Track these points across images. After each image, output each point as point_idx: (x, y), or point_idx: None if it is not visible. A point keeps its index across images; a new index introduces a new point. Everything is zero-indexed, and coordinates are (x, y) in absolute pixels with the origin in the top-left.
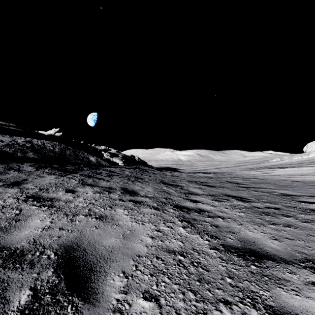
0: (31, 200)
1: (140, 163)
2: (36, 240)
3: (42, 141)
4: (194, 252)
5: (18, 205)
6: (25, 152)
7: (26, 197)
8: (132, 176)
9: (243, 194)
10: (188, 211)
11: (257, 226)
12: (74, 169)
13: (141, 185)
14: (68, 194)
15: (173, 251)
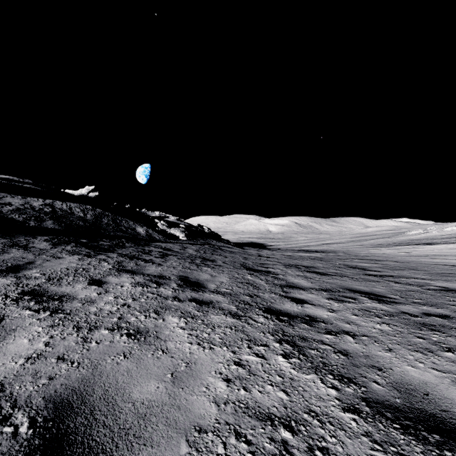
0: (27, 298)
1: (210, 237)
2: (6, 387)
3: (68, 203)
4: (312, 418)
5: (3, 308)
6: (41, 220)
7: (21, 292)
8: (197, 257)
9: (378, 288)
10: (290, 320)
11: (421, 353)
12: (111, 245)
13: (212, 272)
14: (90, 288)
15: (268, 417)
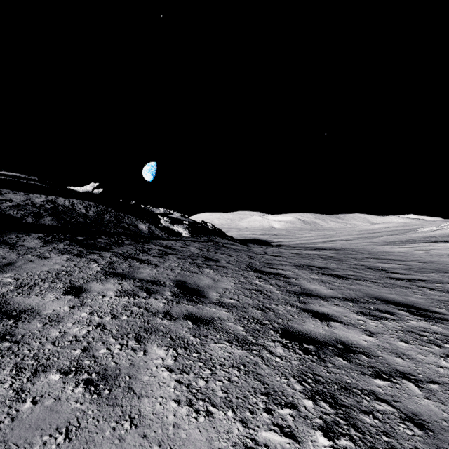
0: None
1: (214, 233)
2: None
3: (71, 200)
4: None
5: None
6: (40, 216)
7: None
8: (199, 256)
9: (414, 298)
10: (319, 351)
11: None
12: (108, 242)
13: (214, 275)
14: (64, 299)
15: None
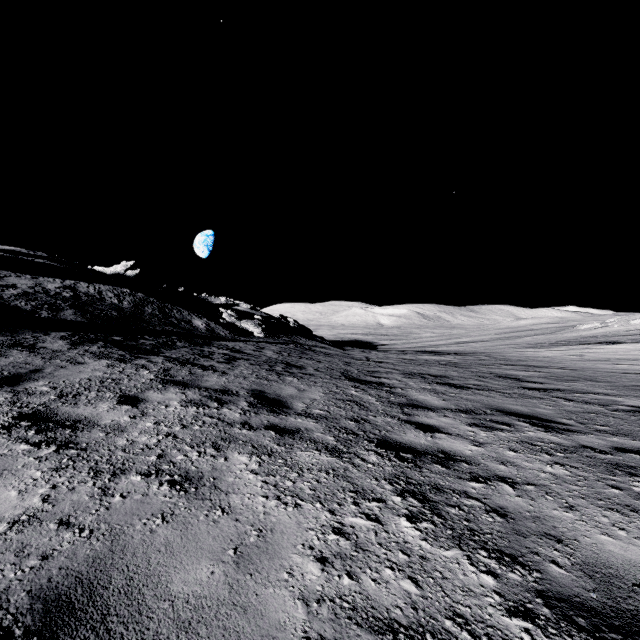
0: (25, 424)
1: (297, 332)
2: None
3: (96, 286)
4: (459, 629)
5: None
6: (58, 309)
7: (17, 416)
8: (278, 362)
9: (543, 409)
10: (416, 459)
11: (619, 514)
12: (155, 344)
13: (299, 384)
14: (120, 409)
15: (388, 626)
